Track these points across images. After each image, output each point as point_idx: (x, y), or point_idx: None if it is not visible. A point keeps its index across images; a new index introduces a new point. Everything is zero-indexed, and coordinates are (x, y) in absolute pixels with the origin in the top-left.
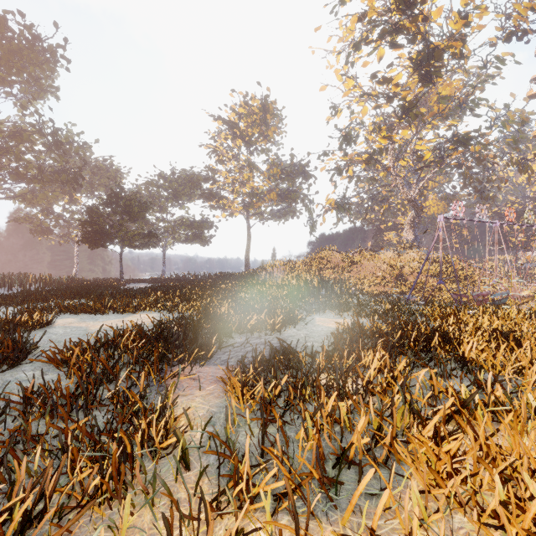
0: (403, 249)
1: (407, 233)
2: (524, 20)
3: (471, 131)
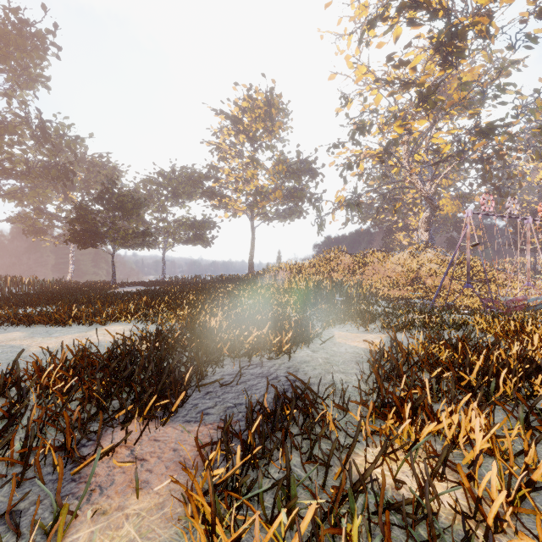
0: (418, 249)
1: (421, 233)
2: None
3: (496, 120)
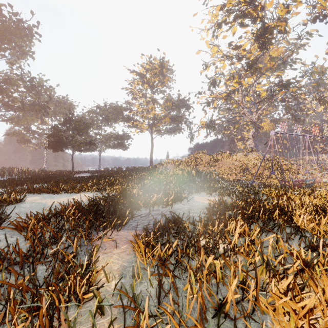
0: (247, 152)
1: (250, 142)
2: (324, 8)
3: (290, 79)
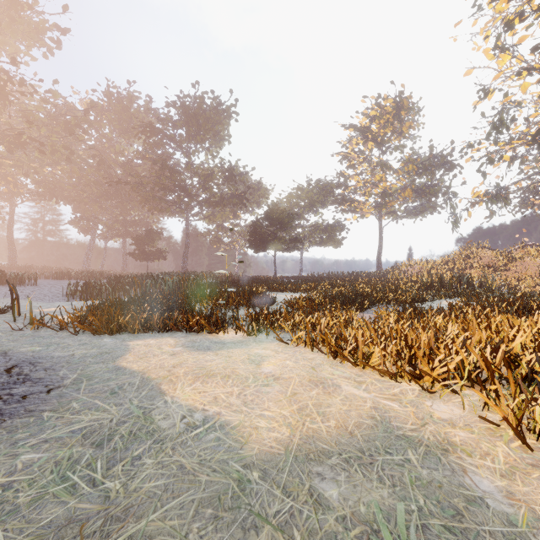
0: None
1: None
2: None
3: None
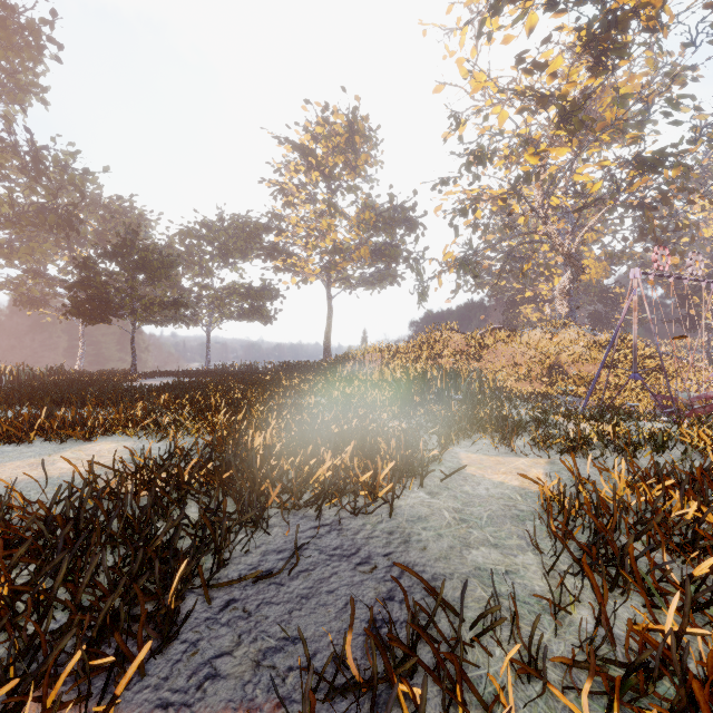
0: (555, 327)
1: (559, 304)
2: None
3: (666, 146)
